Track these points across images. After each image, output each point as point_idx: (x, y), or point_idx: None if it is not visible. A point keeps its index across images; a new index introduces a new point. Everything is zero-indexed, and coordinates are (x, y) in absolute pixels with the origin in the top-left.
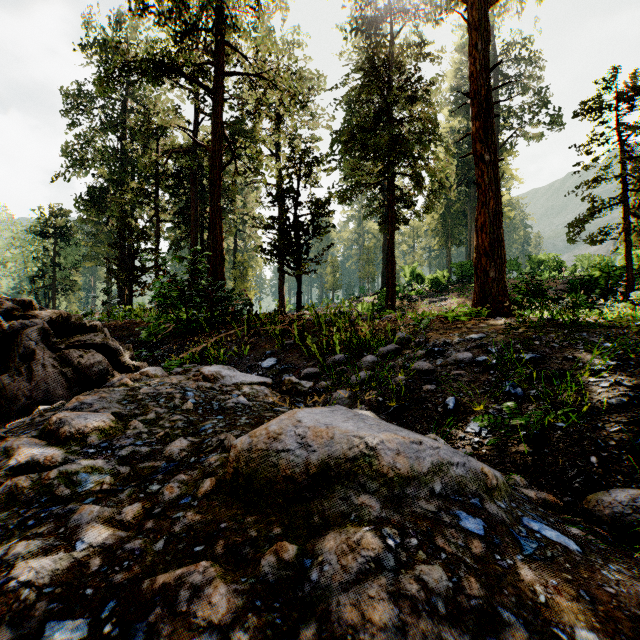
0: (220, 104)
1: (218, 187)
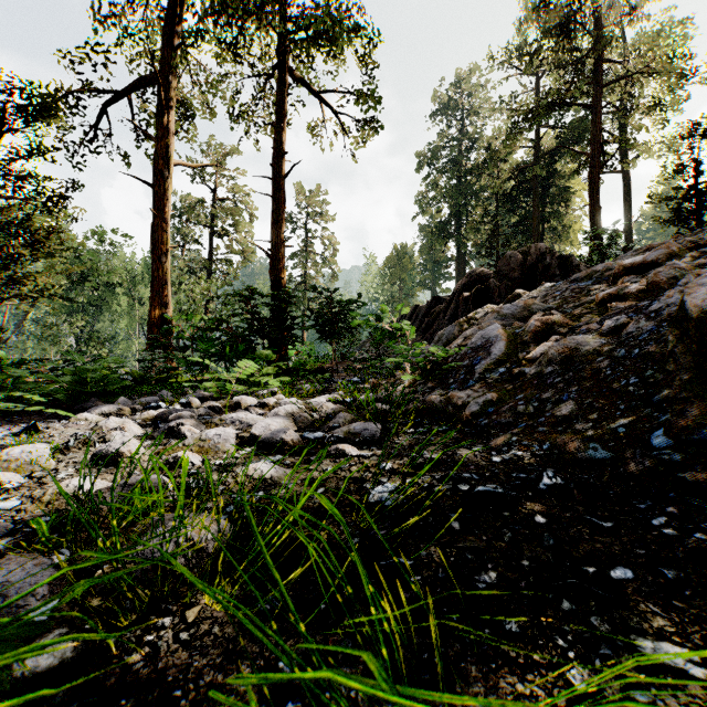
0: (598, 113)
1: (597, 183)
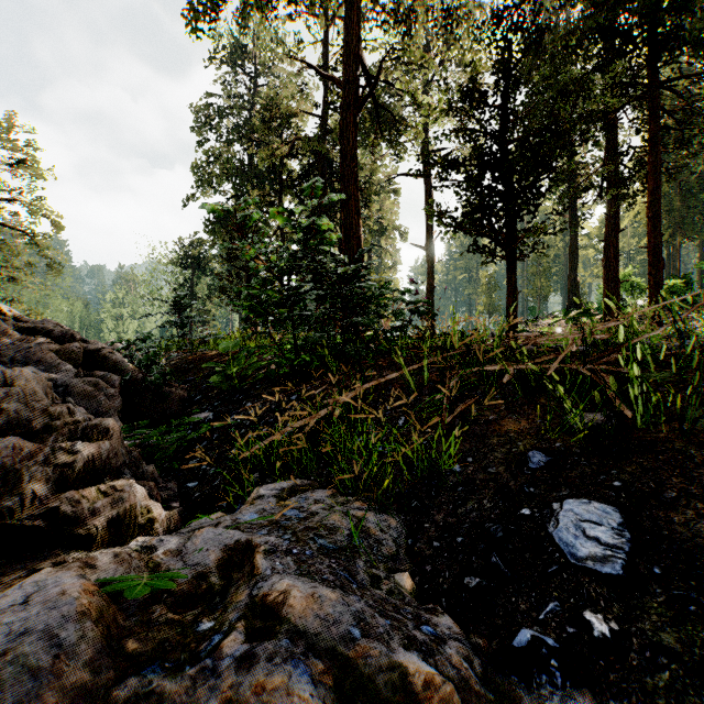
0: (356, 6)
1: (353, 139)
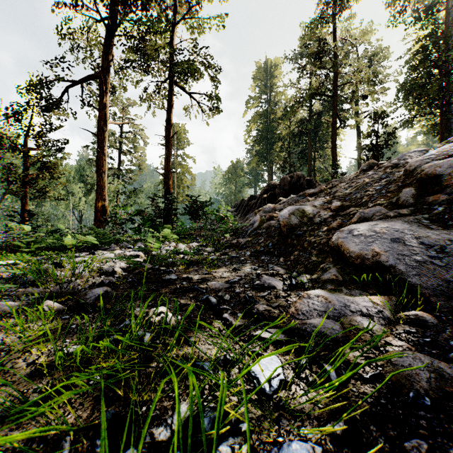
0: (336, 100)
1: (335, 137)
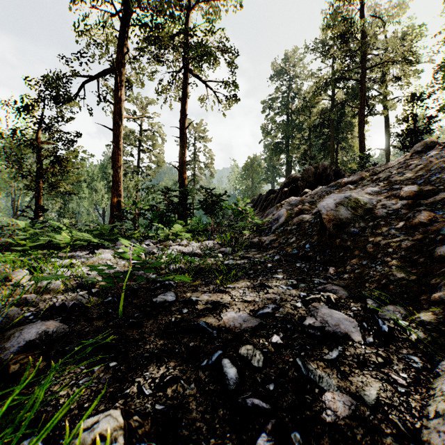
0: (364, 85)
1: (363, 124)
